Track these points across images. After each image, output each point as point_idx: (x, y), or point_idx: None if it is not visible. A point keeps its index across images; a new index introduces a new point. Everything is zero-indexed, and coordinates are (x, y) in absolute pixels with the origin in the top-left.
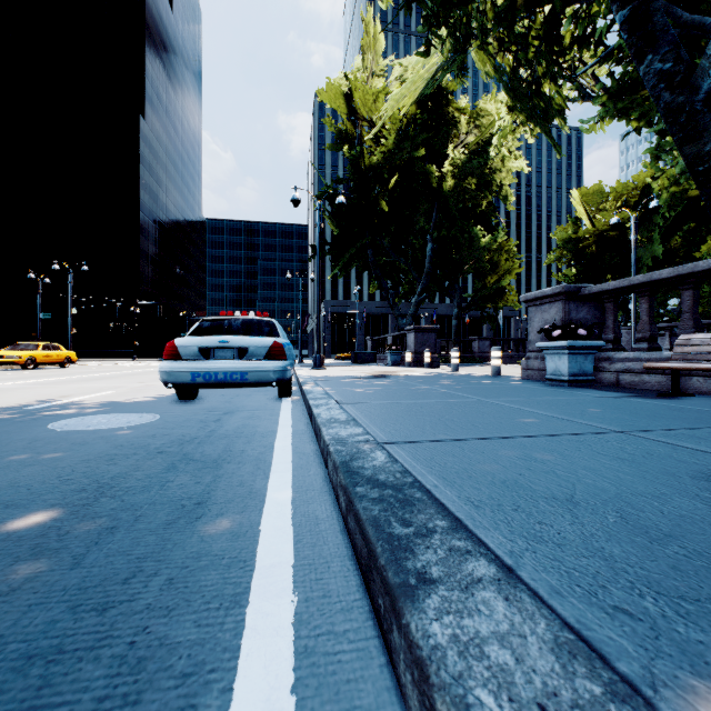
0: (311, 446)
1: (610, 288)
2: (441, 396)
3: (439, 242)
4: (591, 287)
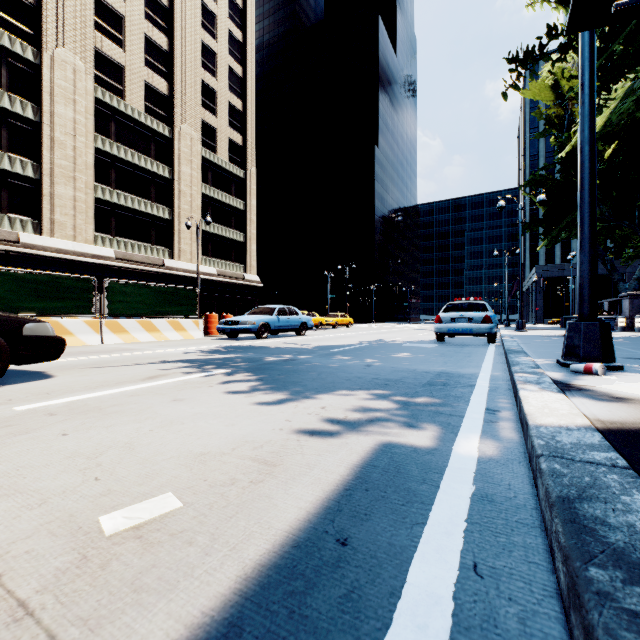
0: (501, 353)
1: None
2: None
3: None
4: None
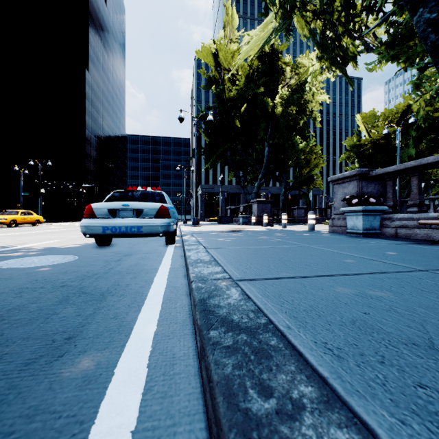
0: (182, 280)
1: (391, 170)
2: (278, 243)
3: (272, 147)
4: (377, 170)
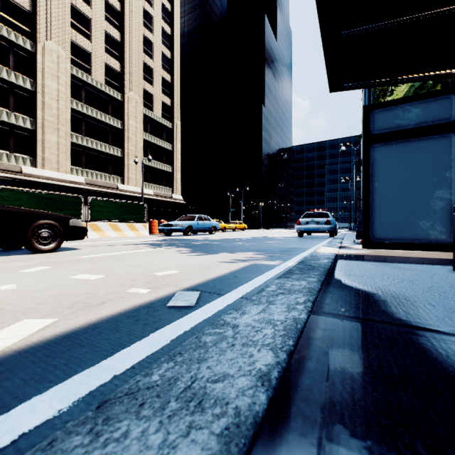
0: None
1: None
2: None
3: None
4: None
